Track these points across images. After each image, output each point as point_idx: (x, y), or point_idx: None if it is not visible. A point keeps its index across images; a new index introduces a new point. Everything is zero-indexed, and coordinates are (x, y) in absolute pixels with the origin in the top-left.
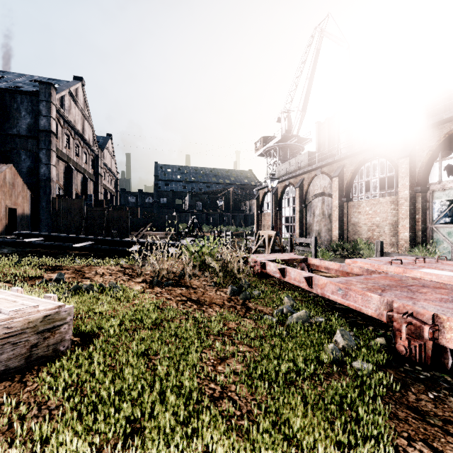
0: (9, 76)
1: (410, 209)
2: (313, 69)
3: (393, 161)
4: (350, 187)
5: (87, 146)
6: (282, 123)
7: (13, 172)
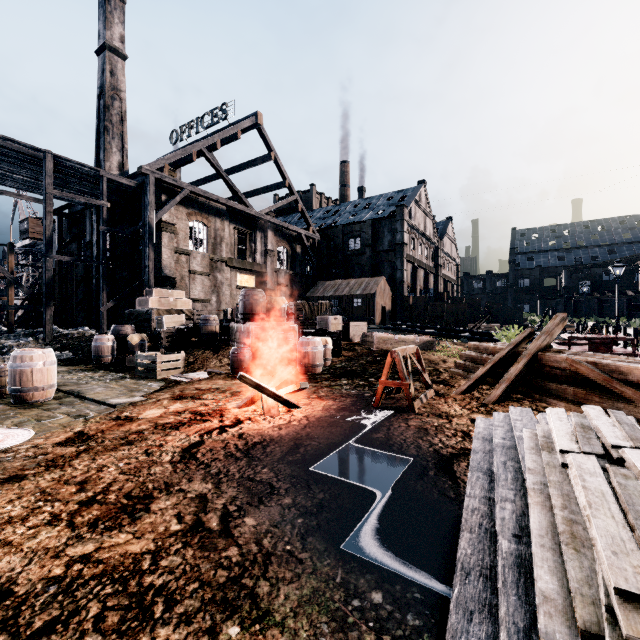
0: (373, 201)
1: None
2: None
3: None
4: None
5: (428, 241)
6: None
7: (384, 281)
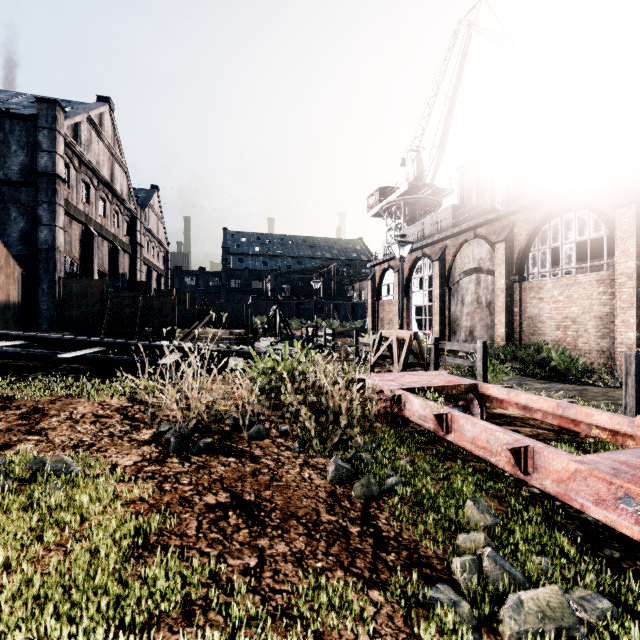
0: None
1: (638, 293)
2: (457, 84)
3: (604, 213)
4: (524, 259)
5: (119, 202)
6: (409, 167)
7: None
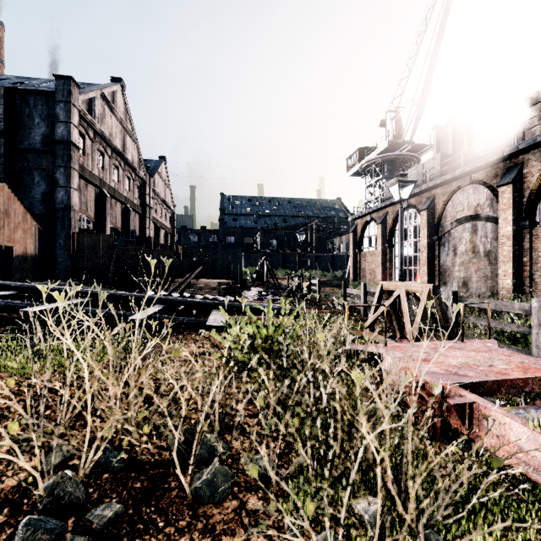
0: (34, 81)
1: None
2: (439, 40)
3: None
4: (535, 202)
5: (130, 169)
6: (388, 126)
7: (6, 194)
